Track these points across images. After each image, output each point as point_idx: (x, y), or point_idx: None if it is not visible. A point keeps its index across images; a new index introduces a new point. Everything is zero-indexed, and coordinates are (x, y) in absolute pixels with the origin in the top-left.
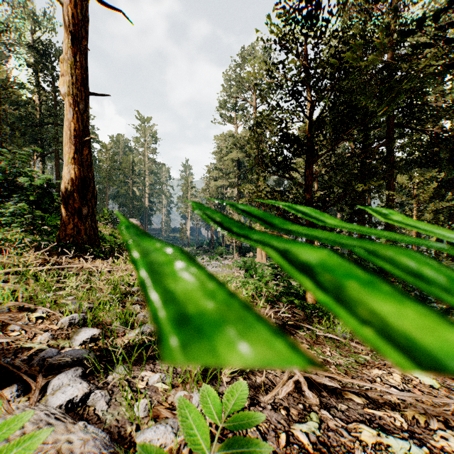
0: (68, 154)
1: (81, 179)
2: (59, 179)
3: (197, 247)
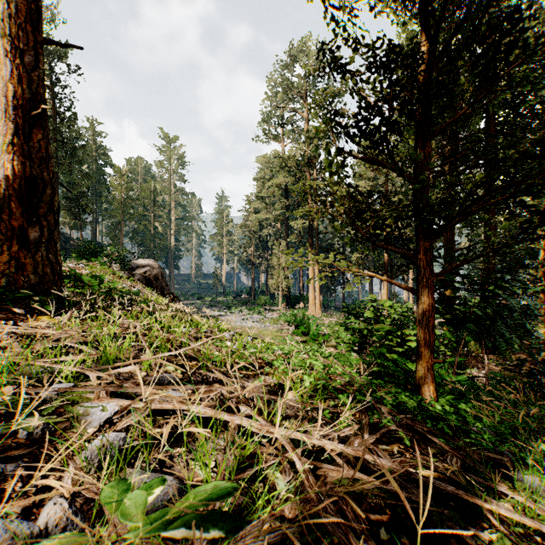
0: (3, 136)
1: (27, 179)
2: None
3: (234, 297)
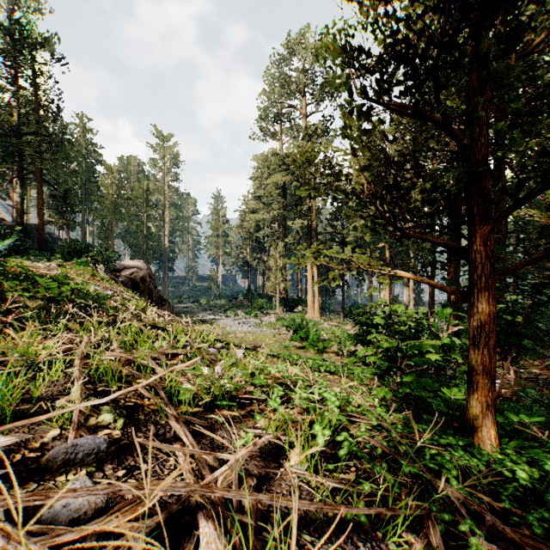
0: None
1: None
2: (43, 209)
3: (230, 300)
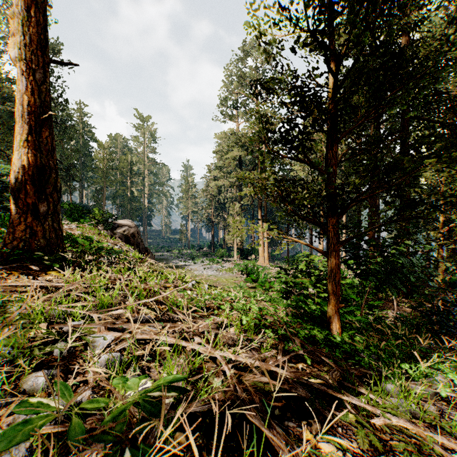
0: (20, 135)
1: (37, 167)
2: None
3: (197, 250)
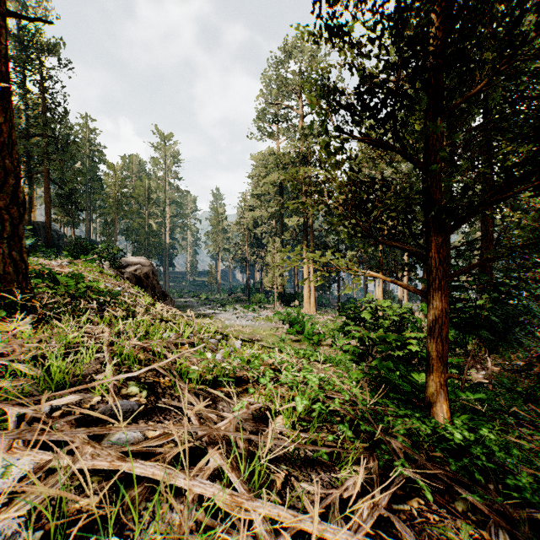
0: None
1: None
2: (50, 207)
3: (229, 295)
